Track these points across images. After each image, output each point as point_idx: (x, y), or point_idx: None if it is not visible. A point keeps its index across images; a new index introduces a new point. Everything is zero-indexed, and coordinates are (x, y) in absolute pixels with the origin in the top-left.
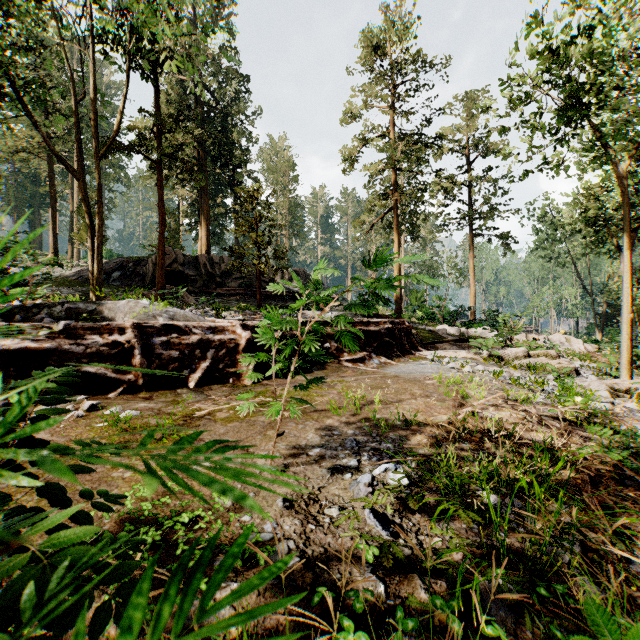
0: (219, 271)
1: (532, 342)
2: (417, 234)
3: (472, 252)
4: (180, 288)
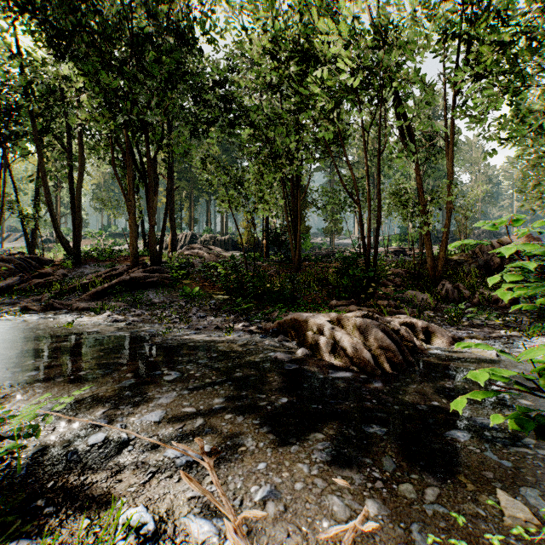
0: (440, 235)
1: None
2: None
3: None
4: None
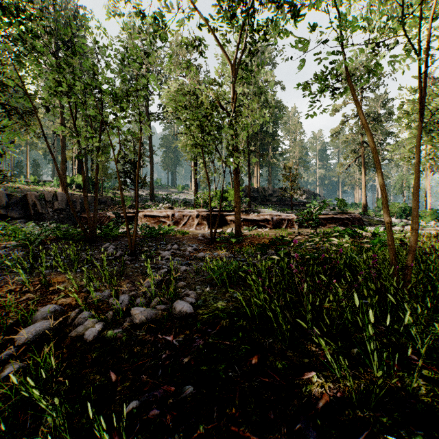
0: (267, 194)
1: (435, 225)
2: (390, 159)
3: (425, 172)
4: (254, 202)
